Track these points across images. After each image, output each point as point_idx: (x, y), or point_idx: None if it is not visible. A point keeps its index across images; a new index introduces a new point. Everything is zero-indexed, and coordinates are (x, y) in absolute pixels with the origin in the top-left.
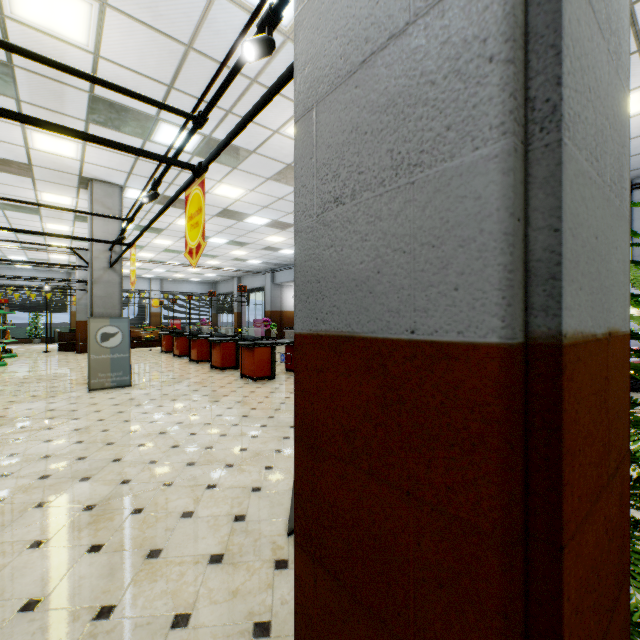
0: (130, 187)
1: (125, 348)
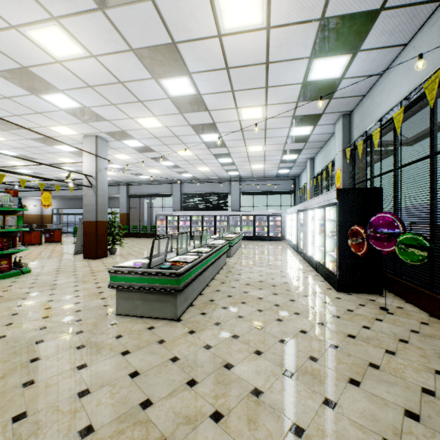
0: None
1: None
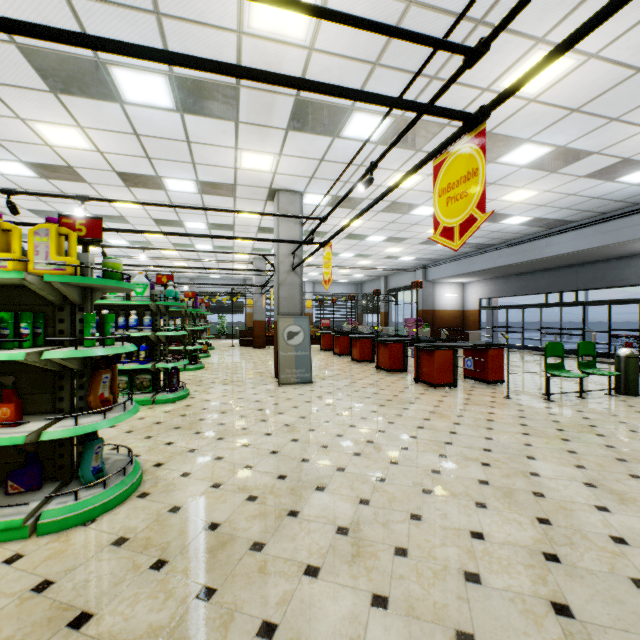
0: (308, 192)
1: (306, 346)
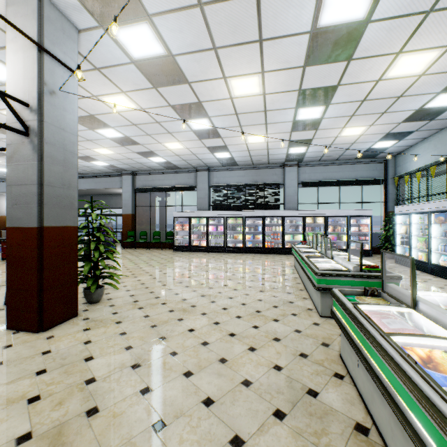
0: None
1: None
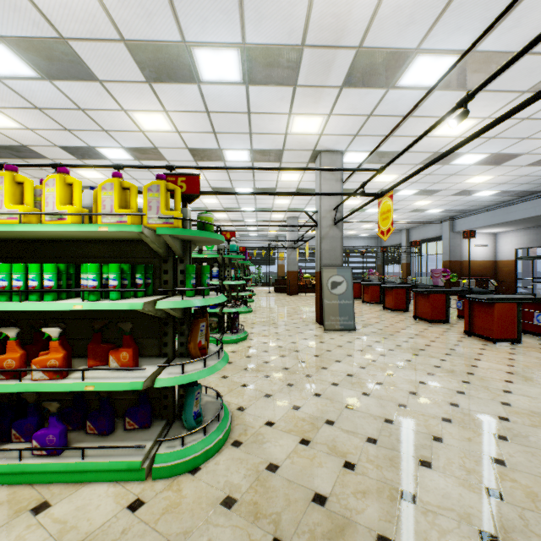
0: (349, 151)
1: (348, 295)
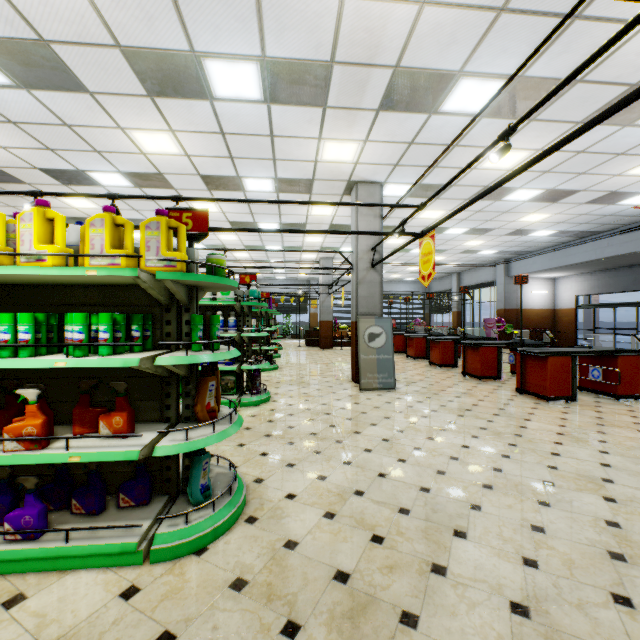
0: (389, 183)
1: (388, 349)
